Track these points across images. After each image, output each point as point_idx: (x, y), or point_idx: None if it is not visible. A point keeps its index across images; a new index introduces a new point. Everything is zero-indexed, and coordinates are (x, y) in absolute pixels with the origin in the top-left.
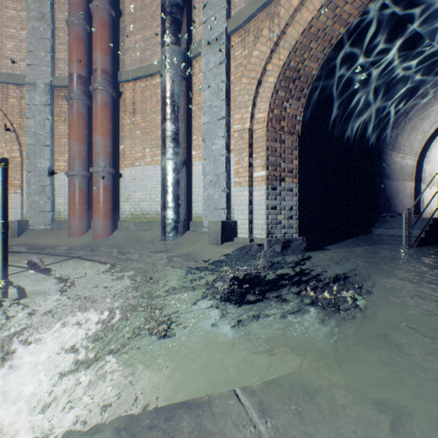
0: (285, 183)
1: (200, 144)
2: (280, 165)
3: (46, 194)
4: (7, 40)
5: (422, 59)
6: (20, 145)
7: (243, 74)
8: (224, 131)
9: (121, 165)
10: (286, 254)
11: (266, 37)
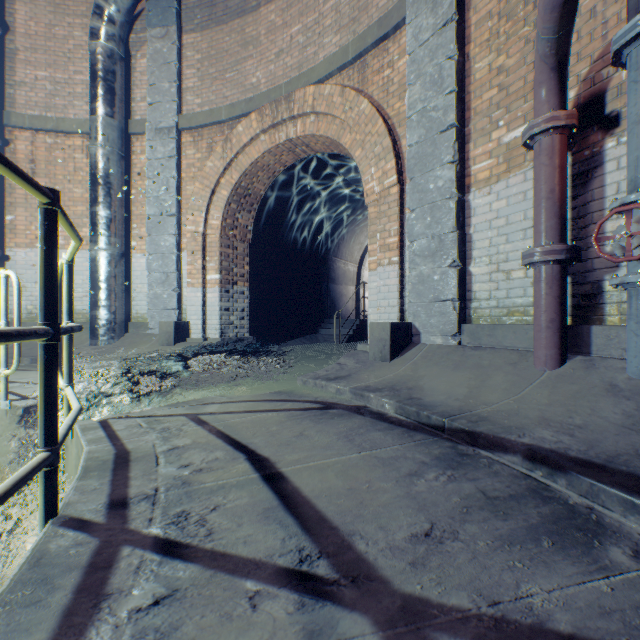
0: (238, 287)
1: (144, 235)
2: (234, 270)
3: None
4: None
5: (349, 190)
6: None
7: (196, 176)
8: (176, 229)
9: (8, 244)
10: (238, 351)
11: (220, 154)
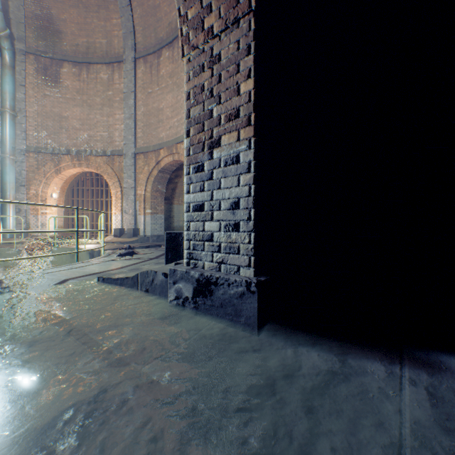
0: (222, 149)
1: None
2: (212, 113)
3: None
4: None
5: None
6: None
7: None
8: None
9: None
10: (204, 308)
11: None
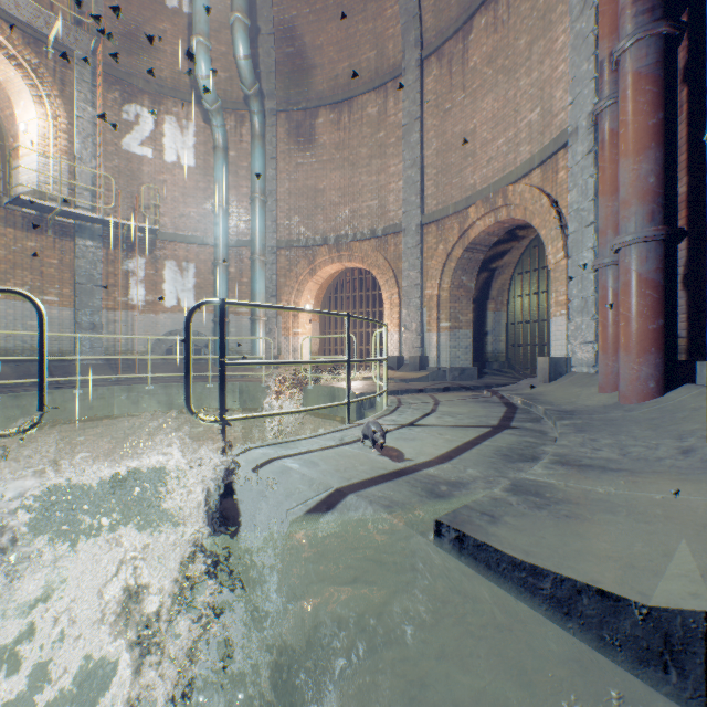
0: None
1: None
2: None
3: (588, 312)
4: (555, 89)
5: None
6: (564, 239)
7: None
8: None
9: None
10: None
11: None
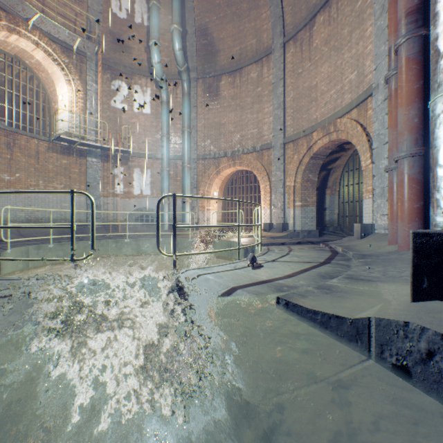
0: None
1: None
2: None
3: (384, 196)
4: (365, 60)
5: None
6: (371, 152)
7: None
8: None
9: None
10: None
11: None
